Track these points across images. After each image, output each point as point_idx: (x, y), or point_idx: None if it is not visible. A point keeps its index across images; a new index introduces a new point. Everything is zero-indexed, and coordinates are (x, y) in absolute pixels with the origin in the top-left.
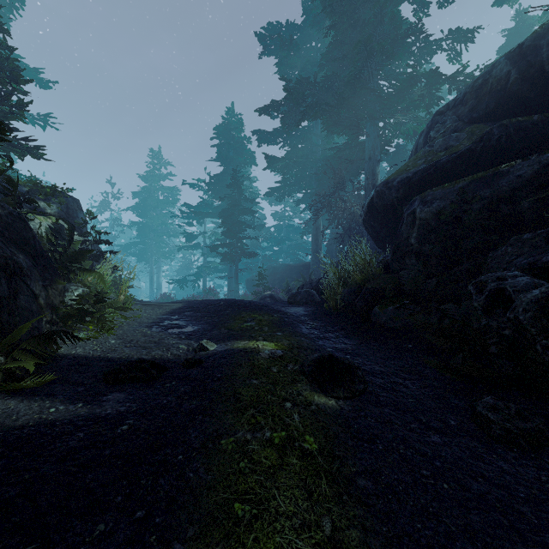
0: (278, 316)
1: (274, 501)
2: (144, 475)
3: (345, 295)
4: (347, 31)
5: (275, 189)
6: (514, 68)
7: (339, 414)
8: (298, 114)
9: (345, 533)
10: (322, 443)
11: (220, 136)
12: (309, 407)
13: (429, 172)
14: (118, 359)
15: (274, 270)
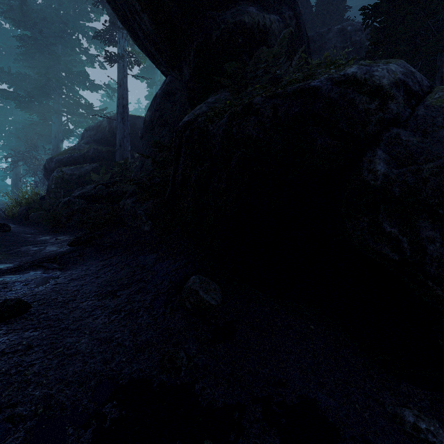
0: None
1: None
2: None
3: (19, 211)
4: (36, 53)
5: None
6: (108, 125)
7: None
8: None
9: None
10: None
11: None
12: None
13: (69, 159)
14: None
15: None
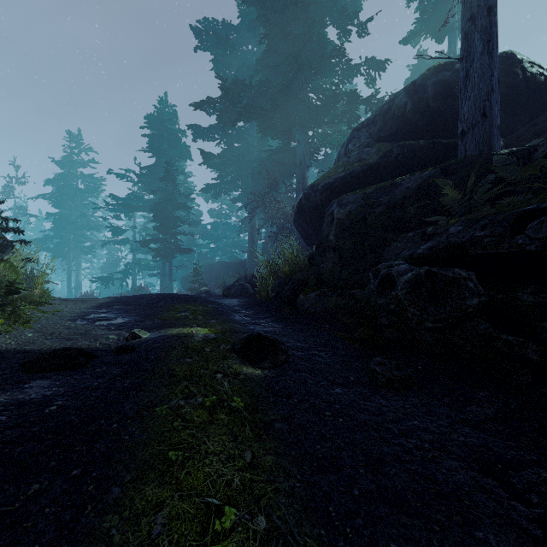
0: (212, 306)
1: (205, 445)
2: (78, 443)
3: (275, 286)
4: (280, 42)
5: (212, 185)
6: (409, 100)
7: (264, 380)
8: (234, 114)
9: (262, 458)
10: (247, 401)
11: (152, 126)
12: (238, 376)
13: (346, 180)
14: (39, 351)
15: (210, 267)
